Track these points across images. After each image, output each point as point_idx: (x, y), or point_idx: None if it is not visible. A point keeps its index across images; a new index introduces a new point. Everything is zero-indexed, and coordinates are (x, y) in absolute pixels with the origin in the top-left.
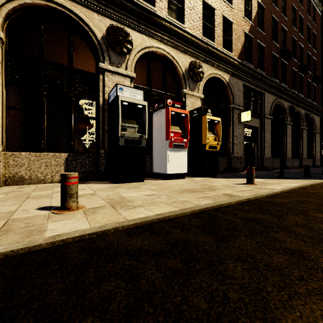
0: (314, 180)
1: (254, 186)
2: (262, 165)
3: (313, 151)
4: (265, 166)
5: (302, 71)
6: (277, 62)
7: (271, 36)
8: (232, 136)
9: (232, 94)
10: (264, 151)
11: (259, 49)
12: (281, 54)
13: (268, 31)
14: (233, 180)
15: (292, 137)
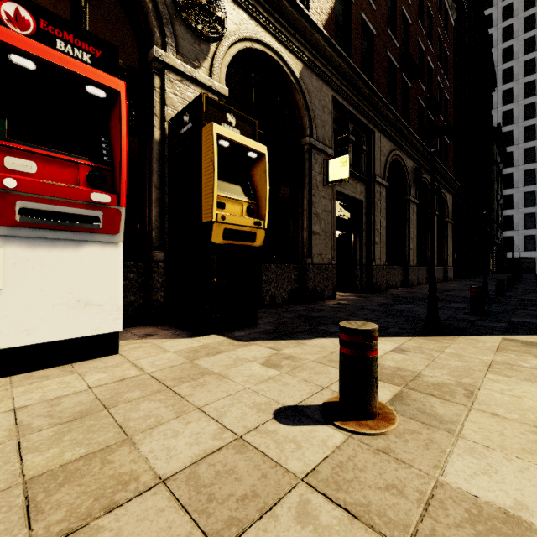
0: (529, 339)
1: (384, 466)
2: (370, 282)
3: (444, 254)
4: (376, 284)
5: (431, 110)
6: (395, 77)
7: (385, 18)
8: (308, 214)
9: (309, 111)
10: (373, 251)
11: (365, 39)
12: (403, 63)
13: (380, 6)
14: (294, 363)
15: (418, 226)
